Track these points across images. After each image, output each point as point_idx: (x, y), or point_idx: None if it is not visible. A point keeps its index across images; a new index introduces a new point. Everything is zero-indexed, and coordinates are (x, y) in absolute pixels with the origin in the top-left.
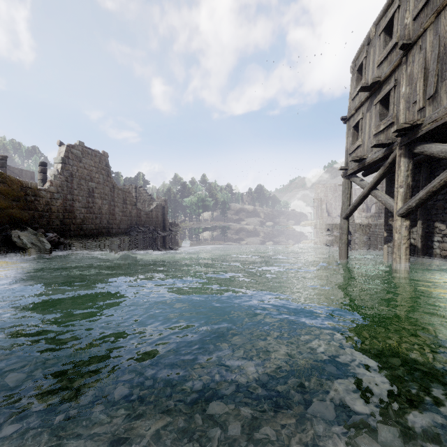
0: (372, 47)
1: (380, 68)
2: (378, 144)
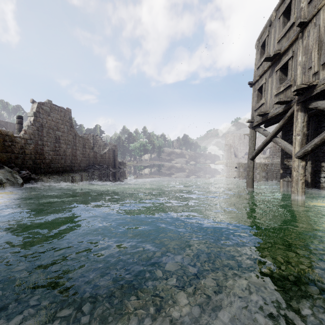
0: (273, 27)
1: (280, 43)
2: (279, 101)
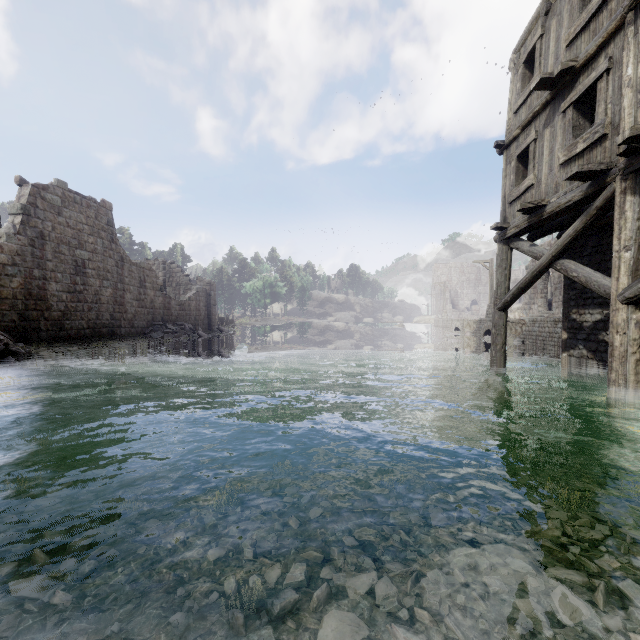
0: (555, 16)
1: (574, 46)
2: (581, 172)
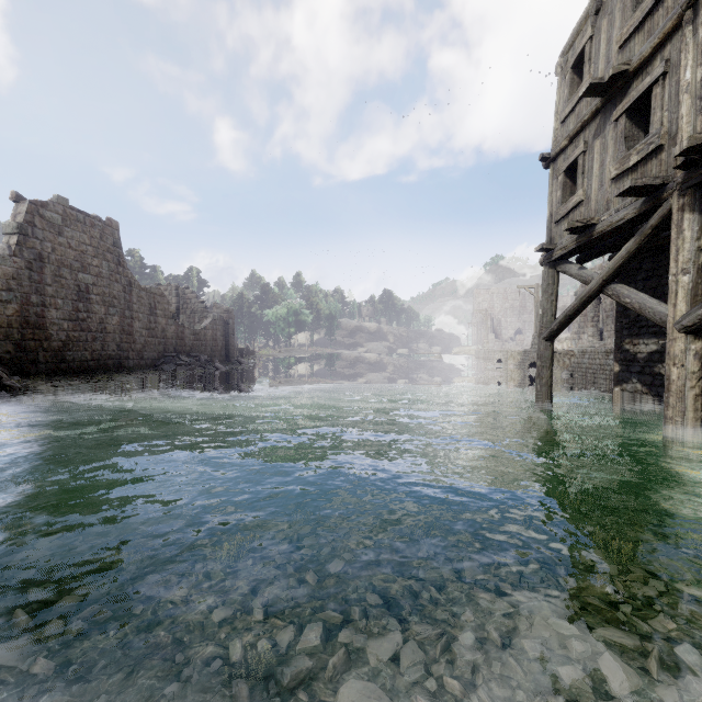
0: (606, 15)
1: (627, 49)
2: (634, 187)
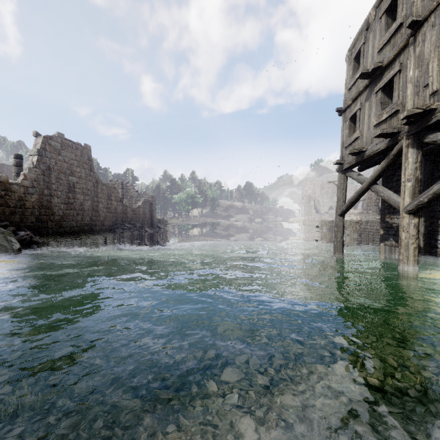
0: (371, 32)
1: (382, 53)
2: (382, 133)
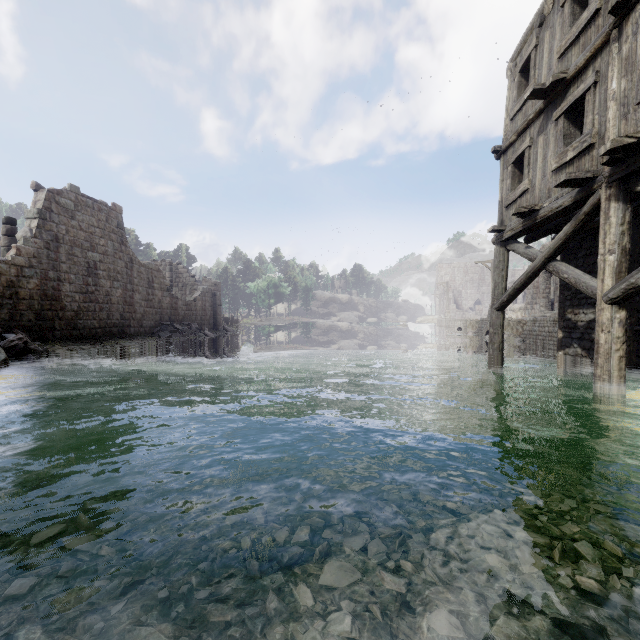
0: (548, 28)
1: (565, 58)
2: (569, 179)
